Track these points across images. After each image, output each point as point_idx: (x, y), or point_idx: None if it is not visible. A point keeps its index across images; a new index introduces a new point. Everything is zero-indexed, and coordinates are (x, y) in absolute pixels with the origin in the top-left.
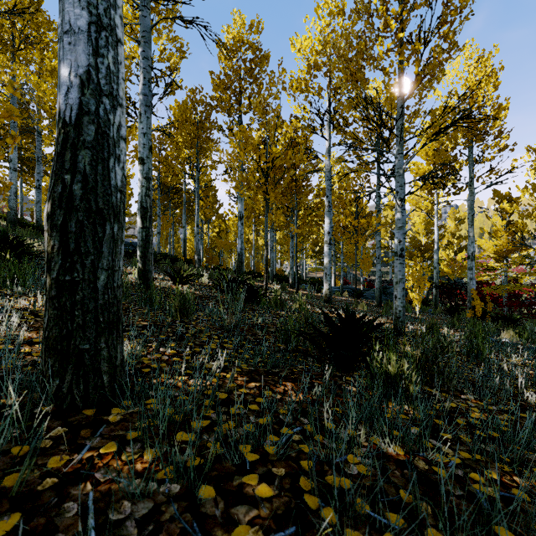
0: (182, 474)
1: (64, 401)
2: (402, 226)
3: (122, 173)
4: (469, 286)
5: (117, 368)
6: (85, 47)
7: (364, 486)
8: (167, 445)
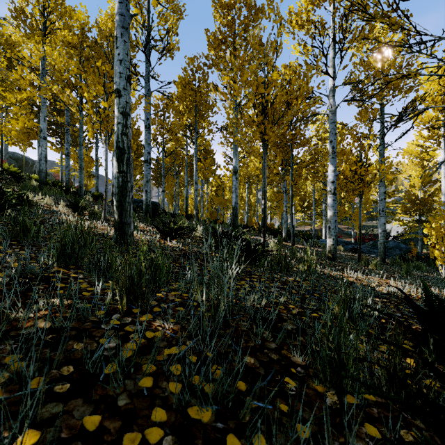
0: None
1: None
2: None
3: None
4: None
5: None
6: None
7: None
8: None
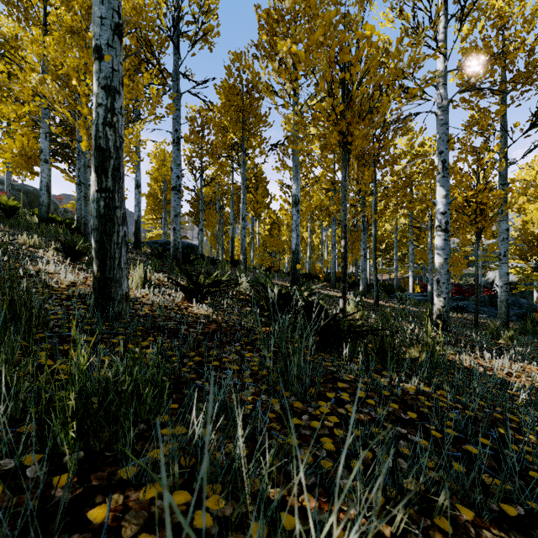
0: None
1: None
2: None
3: None
4: None
5: None
6: None
7: None
8: None
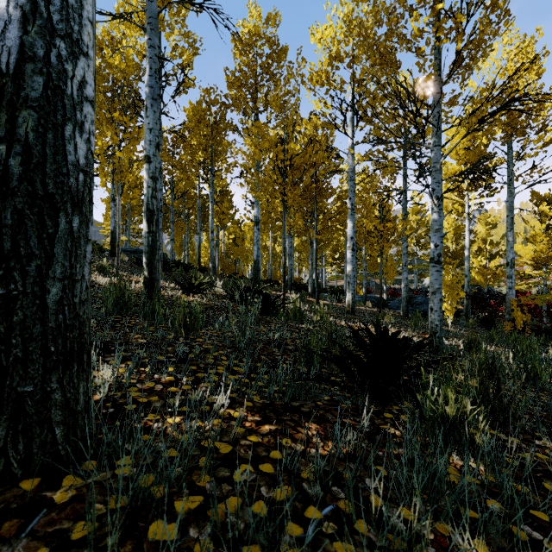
0: None
1: None
2: (439, 228)
3: (87, 148)
4: (508, 295)
5: (79, 415)
6: None
7: None
8: None
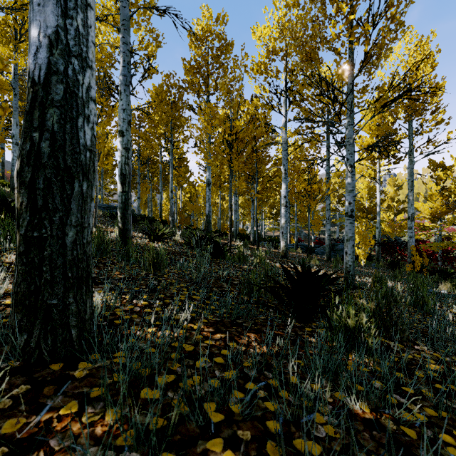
0: (143, 439)
1: (31, 355)
2: (352, 190)
3: (92, 133)
4: (409, 243)
5: (86, 322)
6: (53, 8)
7: (334, 451)
8: (128, 409)
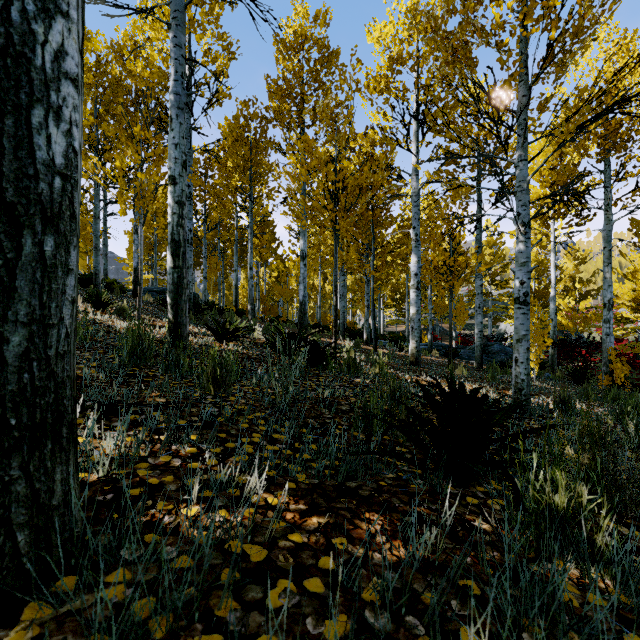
0: None
1: None
2: (526, 261)
3: (67, 143)
4: (605, 343)
5: (55, 512)
6: None
7: None
8: None
